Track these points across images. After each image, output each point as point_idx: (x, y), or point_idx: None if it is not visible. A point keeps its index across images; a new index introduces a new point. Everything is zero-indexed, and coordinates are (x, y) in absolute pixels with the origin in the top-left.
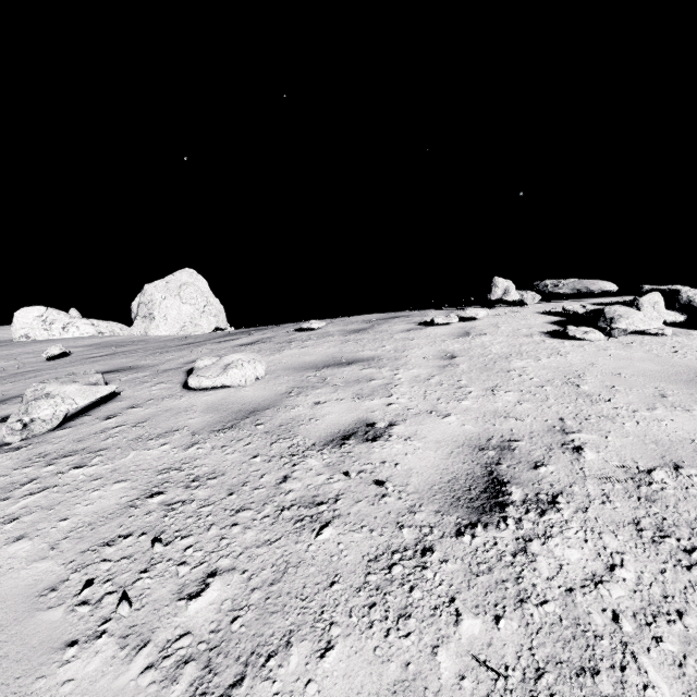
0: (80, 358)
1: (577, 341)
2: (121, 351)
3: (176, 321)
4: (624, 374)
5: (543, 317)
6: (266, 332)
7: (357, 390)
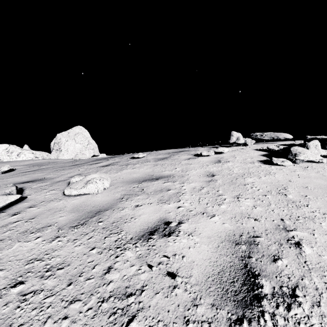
0: (18, 172)
1: (278, 166)
2: (41, 168)
3: (73, 152)
4: (309, 187)
5: (257, 152)
6: (115, 159)
7: (160, 197)
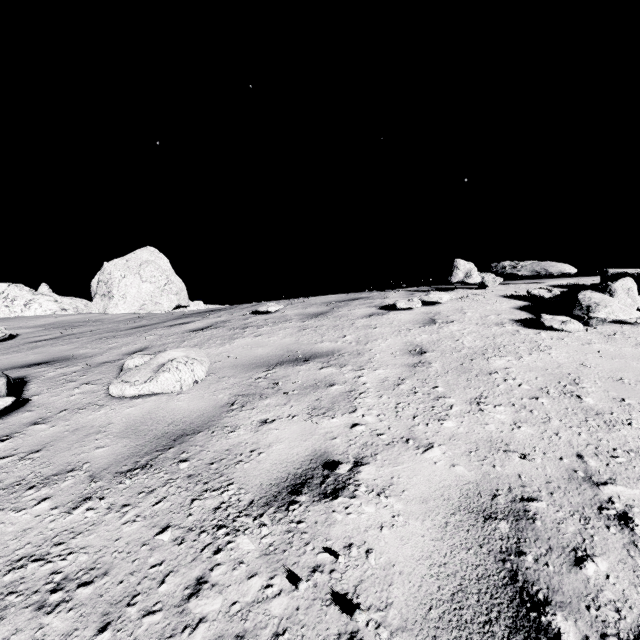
0: (22, 342)
1: (554, 332)
2: (69, 333)
3: (136, 300)
4: (627, 379)
5: (508, 301)
6: (221, 315)
7: (314, 401)
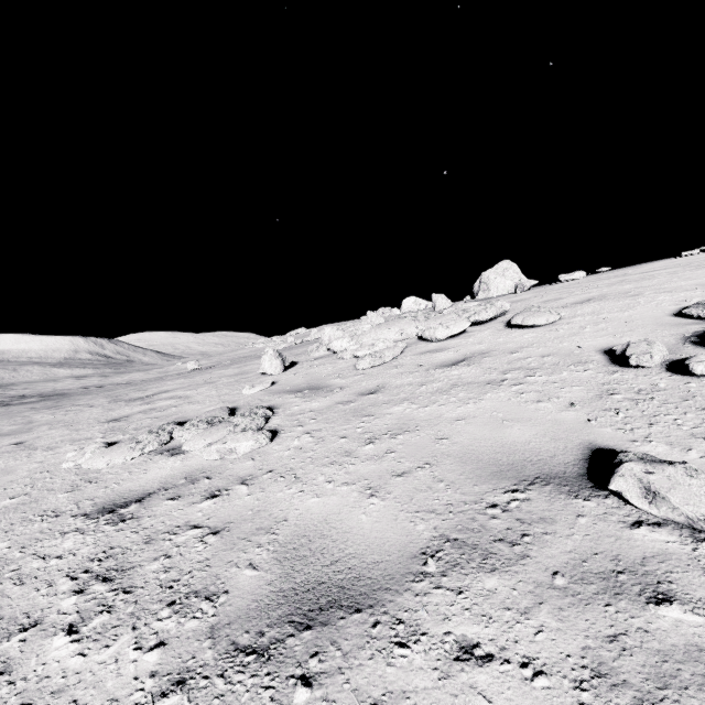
0: None
1: None
2: None
3: (503, 290)
4: None
5: None
6: None
7: (624, 272)
